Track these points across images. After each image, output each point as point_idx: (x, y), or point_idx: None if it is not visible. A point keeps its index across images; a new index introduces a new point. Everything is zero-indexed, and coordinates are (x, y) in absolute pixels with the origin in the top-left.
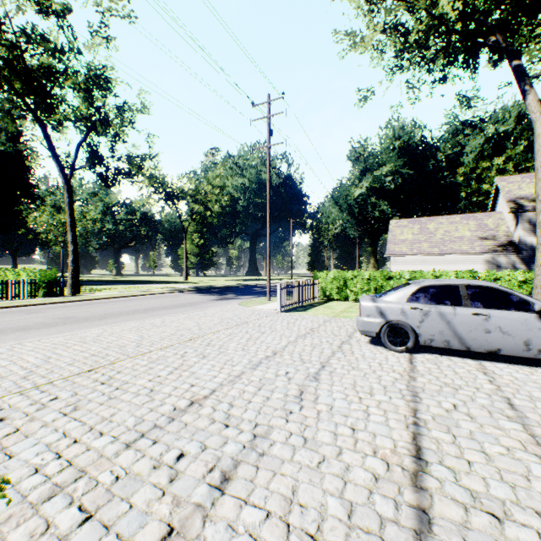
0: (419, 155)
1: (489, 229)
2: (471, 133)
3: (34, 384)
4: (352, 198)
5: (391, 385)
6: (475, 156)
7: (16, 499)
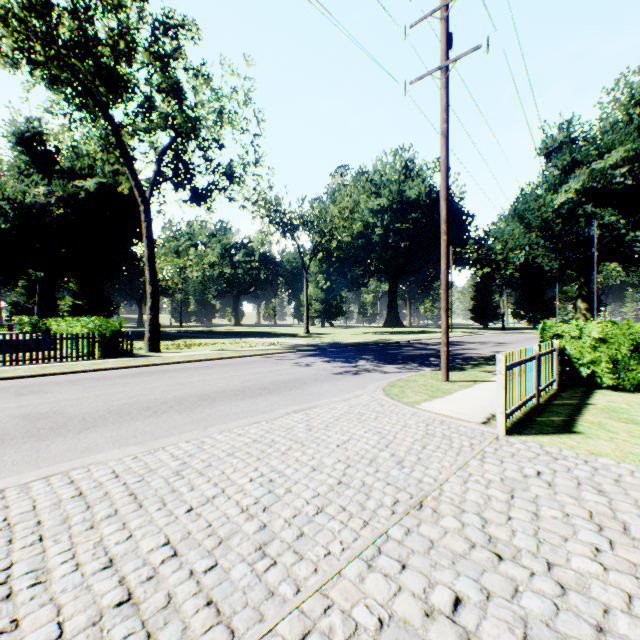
0: None
1: None
2: None
3: None
4: (548, 209)
5: None
6: None
7: None
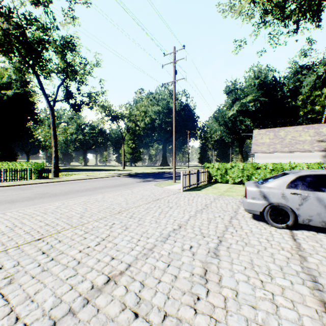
0: (271, 88)
1: (323, 135)
2: (307, 73)
3: None
4: (226, 117)
5: (287, 266)
6: (309, 88)
7: None
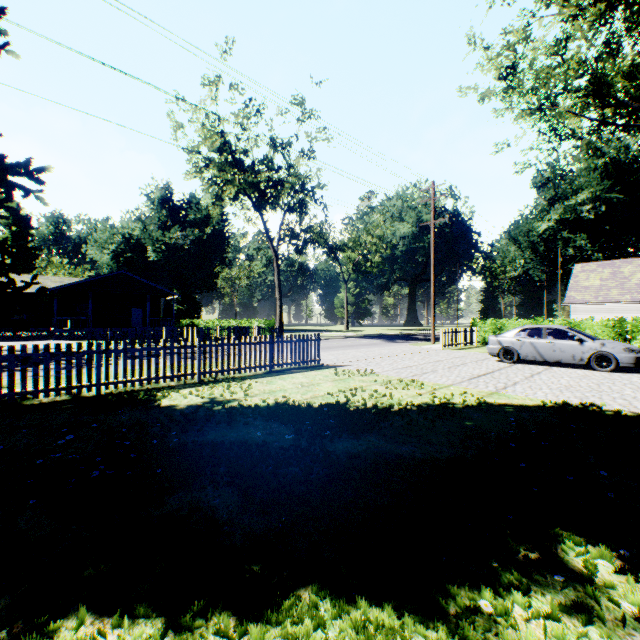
0: (635, 171)
1: None
2: None
3: (344, 361)
4: (535, 234)
5: (491, 368)
6: None
7: (376, 371)
